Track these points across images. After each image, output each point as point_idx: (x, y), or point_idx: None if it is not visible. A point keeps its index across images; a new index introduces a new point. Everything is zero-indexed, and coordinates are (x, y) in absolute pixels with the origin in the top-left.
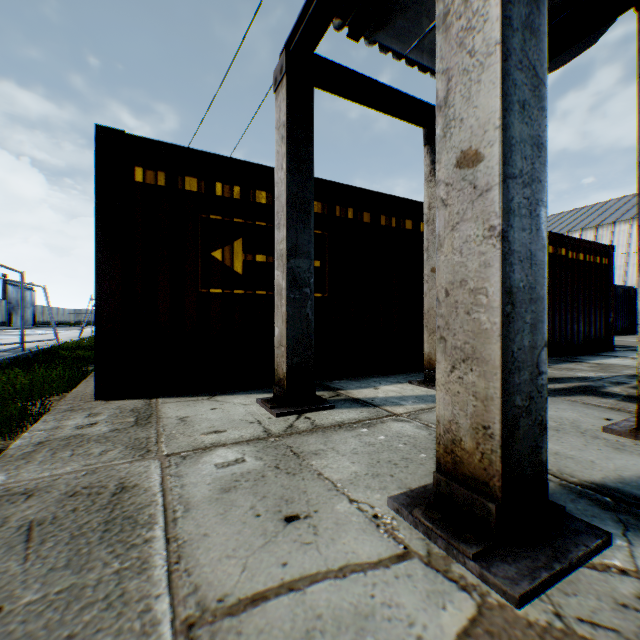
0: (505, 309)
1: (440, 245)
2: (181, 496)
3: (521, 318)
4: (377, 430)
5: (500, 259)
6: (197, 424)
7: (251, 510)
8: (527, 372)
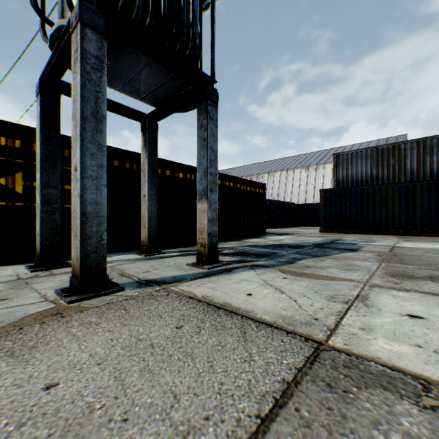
0: (83, 219)
1: (73, 196)
2: None
3: (92, 222)
4: None
5: (80, 204)
6: None
7: None
8: (95, 239)
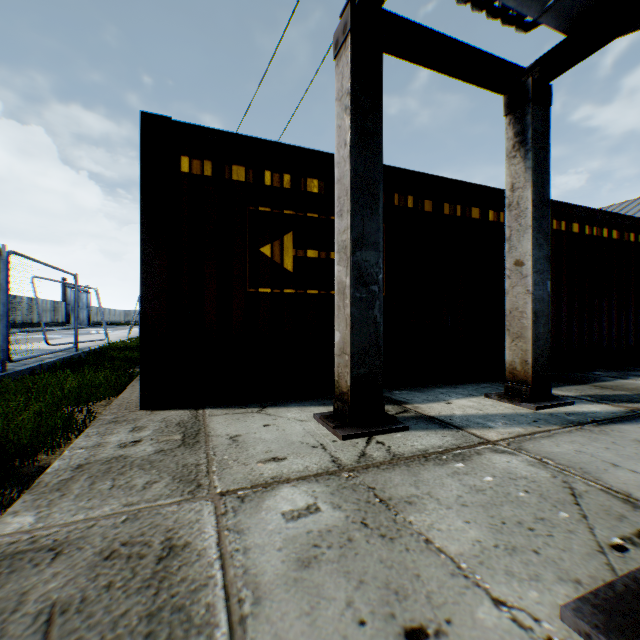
0: None
1: None
2: (246, 570)
3: None
4: (476, 466)
5: None
6: (251, 446)
7: (349, 609)
8: None
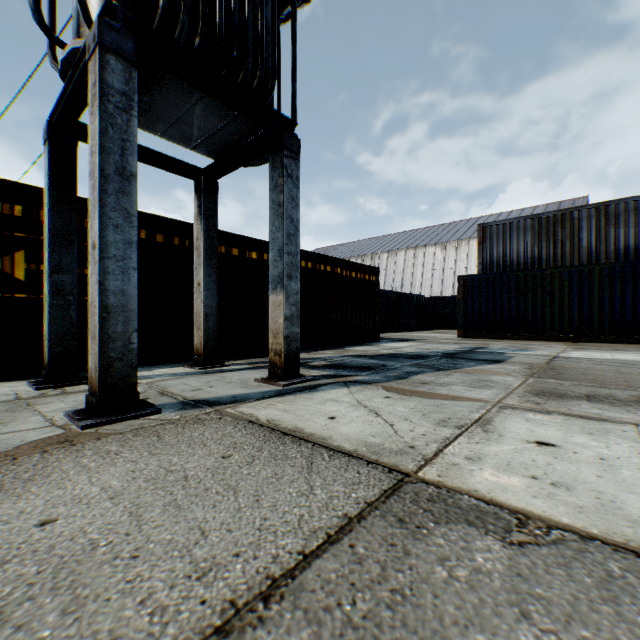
0: (103, 315)
1: (90, 283)
2: None
3: (116, 319)
4: None
5: (99, 293)
6: None
7: None
8: (121, 342)
